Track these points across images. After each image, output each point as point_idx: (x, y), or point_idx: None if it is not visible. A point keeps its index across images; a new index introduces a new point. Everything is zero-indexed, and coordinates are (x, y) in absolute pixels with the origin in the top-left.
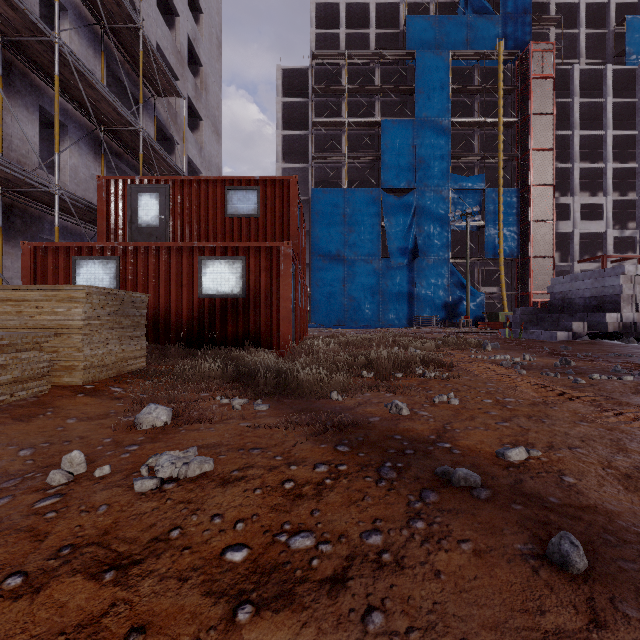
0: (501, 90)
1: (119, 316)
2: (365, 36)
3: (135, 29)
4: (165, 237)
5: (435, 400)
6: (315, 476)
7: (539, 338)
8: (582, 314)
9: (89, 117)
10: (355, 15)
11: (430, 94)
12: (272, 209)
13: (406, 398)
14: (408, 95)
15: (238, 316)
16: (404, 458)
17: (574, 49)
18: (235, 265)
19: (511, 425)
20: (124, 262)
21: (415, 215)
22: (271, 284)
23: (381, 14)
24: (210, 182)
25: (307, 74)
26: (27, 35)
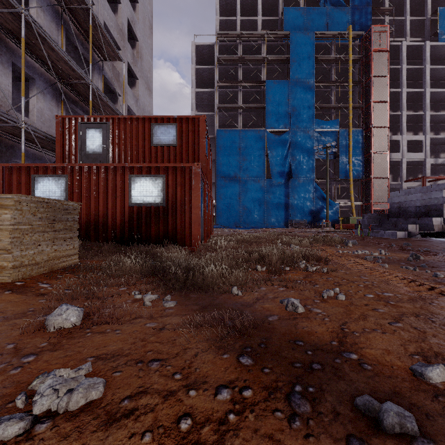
0: (351, 59)
1: (51, 221)
2: (254, 22)
3: (86, 9)
4: (106, 161)
5: (324, 295)
6: (216, 408)
7: (383, 236)
8: (414, 218)
9: (52, 73)
10: (247, 7)
11: (300, 62)
12: (186, 140)
13: (297, 293)
14: (285, 63)
15: (159, 220)
16: (313, 377)
17: (402, 31)
18: (157, 181)
19: (405, 326)
20: (72, 179)
21: (290, 148)
22: (185, 196)
23: (265, 6)
24: (140, 120)
25: (213, 48)
26: (0, 7)
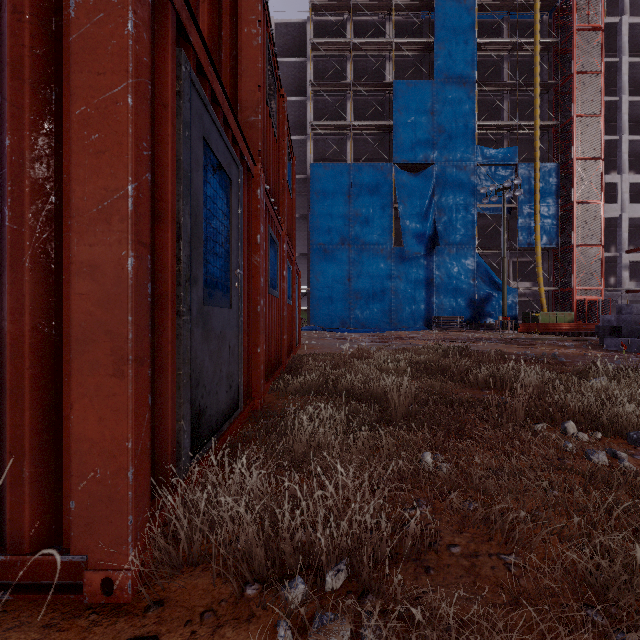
0: (538, 44)
1: None
2: None
3: None
4: None
5: None
6: None
7: None
8: None
9: None
10: None
11: (452, 50)
12: None
13: None
14: (425, 54)
15: None
16: None
17: (613, 8)
18: None
19: None
20: None
21: (434, 195)
22: (1, 118)
23: None
24: None
25: (305, 30)
26: None
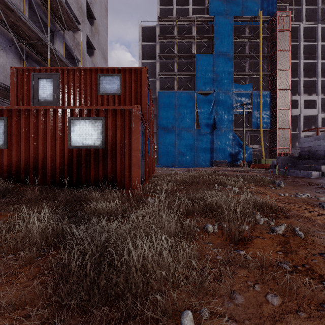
0: (261, 37)
1: None
2: (186, 10)
3: None
4: None
5: None
6: None
7: (298, 175)
8: (324, 160)
9: (13, 33)
10: None
11: (222, 40)
12: (129, 89)
13: (319, 323)
14: (210, 41)
15: (99, 163)
16: None
17: (299, 17)
18: (96, 123)
19: None
20: (11, 121)
21: (214, 106)
22: (124, 138)
23: None
24: (87, 71)
25: (155, 30)
26: None
